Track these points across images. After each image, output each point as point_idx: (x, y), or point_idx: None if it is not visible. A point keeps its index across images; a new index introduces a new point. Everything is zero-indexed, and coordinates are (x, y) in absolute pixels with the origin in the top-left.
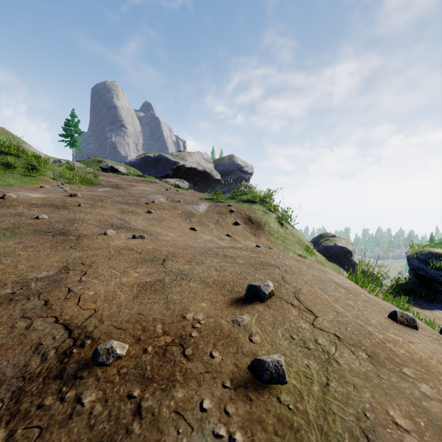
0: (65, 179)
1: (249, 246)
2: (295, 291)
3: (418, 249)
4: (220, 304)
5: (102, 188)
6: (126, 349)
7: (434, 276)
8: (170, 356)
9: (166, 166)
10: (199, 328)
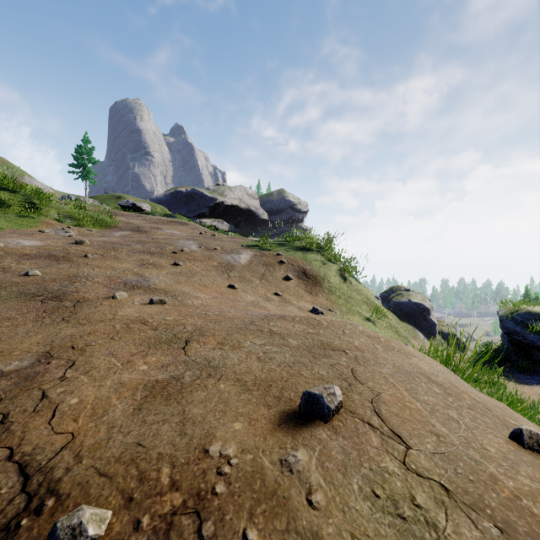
0: (73, 221)
1: (304, 308)
2: (372, 398)
3: (513, 308)
4: (263, 424)
5: (119, 231)
6: (106, 522)
7: (533, 342)
8: (177, 539)
9: (201, 203)
10: (229, 475)
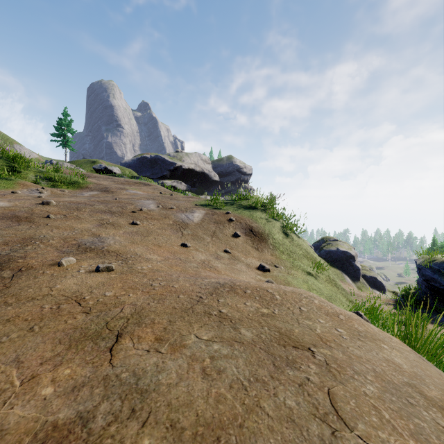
0: (49, 182)
1: (251, 265)
2: None
3: (429, 257)
4: None
5: (89, 191)
6: None
7: None
8: None
9: (163, 167)
10: None
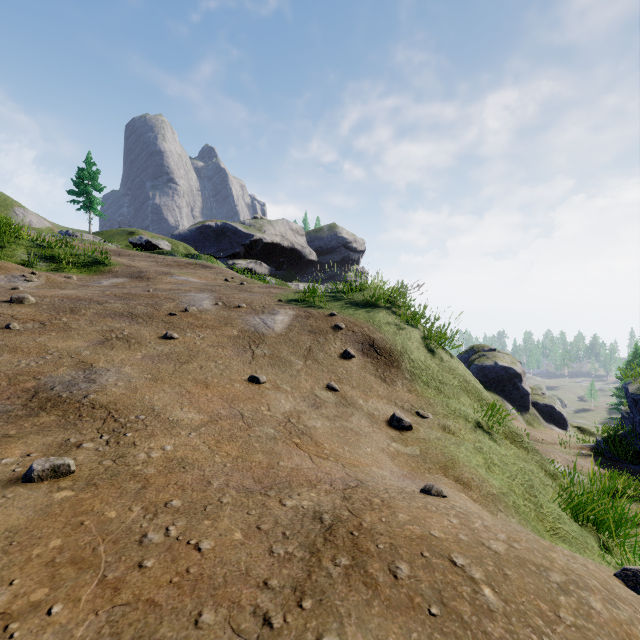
0: (49, 263)
1: (377, 415)
2: None
3: None
4: None
5: (112, 278)
6: None
7: None
8: None
9: (235, 240)
10: None
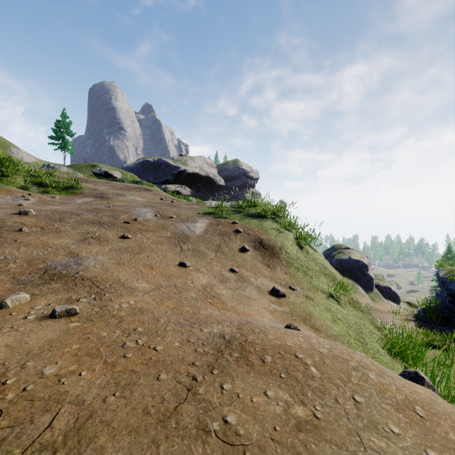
0: (39, 188)
1: (263, 288)
2: None
3: (453, 269)
4: None
5: (83, 198)
6: None
7: None
8: None
9: (166, 171)
10: None
